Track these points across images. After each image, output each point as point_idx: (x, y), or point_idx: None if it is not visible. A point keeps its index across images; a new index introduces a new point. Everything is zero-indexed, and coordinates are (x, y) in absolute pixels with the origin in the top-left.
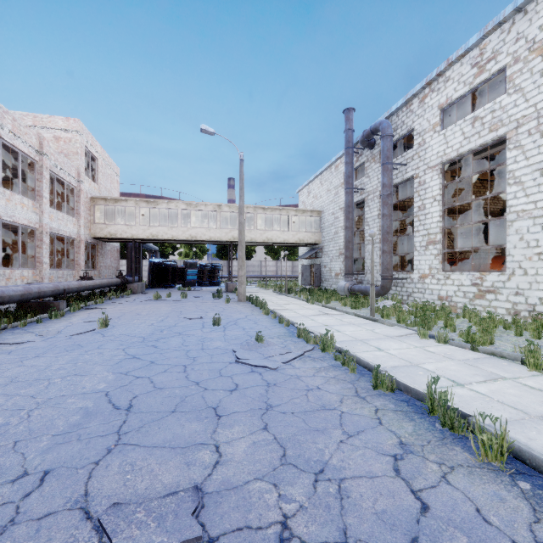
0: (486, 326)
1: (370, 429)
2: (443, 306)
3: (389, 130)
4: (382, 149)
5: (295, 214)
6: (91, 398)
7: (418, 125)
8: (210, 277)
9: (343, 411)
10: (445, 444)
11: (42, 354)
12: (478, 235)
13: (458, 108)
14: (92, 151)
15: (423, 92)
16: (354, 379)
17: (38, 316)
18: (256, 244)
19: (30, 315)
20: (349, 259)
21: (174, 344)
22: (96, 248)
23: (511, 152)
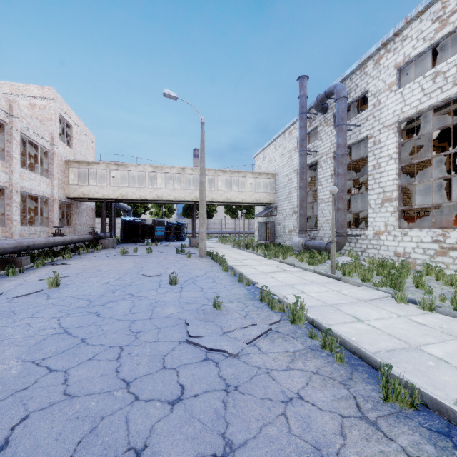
0: None
1: None
2: (402, 263)
3: (343, 92)
4: (336, 111)
5: (252, 176)
6: None
7: (373, 86)
8: (176, 233)
9: None
10: None
11: None
12: (419, 195)
13: (410, 71)
14: (67, 118)
15: (378, 53)
16: (345, 377)
17: None
18: (217, 204)
19: None
20: (303, 216)
21: (120, 311)
22: (71, 207)
23: None
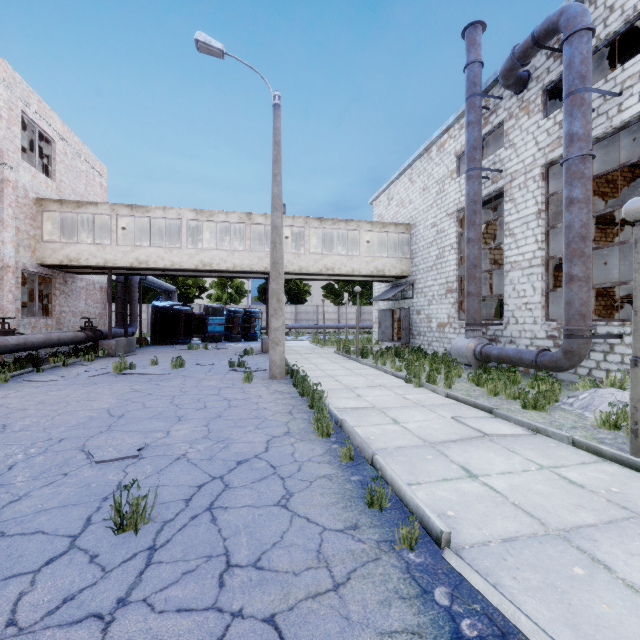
0: None
1: None
2: None
3: (585, 18)
4: (567, 63)
5: (370, 228)
6: None
7: None
8: (244, 327)
9: None
10: None
11: None
12: None
13: None
14: (41, 124)
15: None
16: None
17: None
18: (309, 278)
19: None
20: (474, 297)
21: None
22: (52, 282)
23: None
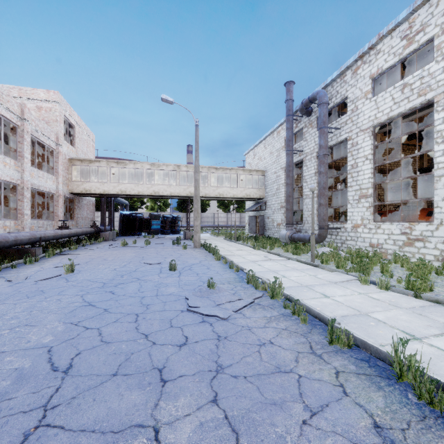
0: (421, 272)
1: (335, 403)
2: (375, 253)
3: (325, 98)
4: (319, 115)
5: (243, 173)
6: (31, 355)
7: (351, 93)
8: (171, 226)
9: (300, 374)
10: (428, 427)
11: (3, 300)
12: (399, 191)
13: (385, 79)
14: (70, 119)
15: (356, 64)
16: (306, 331)
17: (14, 262)
18: (210, 199)
19: (7, 260)
20: (289, 211)
21: (131, 290)
22: (73, 202)
23: (439, 114)
